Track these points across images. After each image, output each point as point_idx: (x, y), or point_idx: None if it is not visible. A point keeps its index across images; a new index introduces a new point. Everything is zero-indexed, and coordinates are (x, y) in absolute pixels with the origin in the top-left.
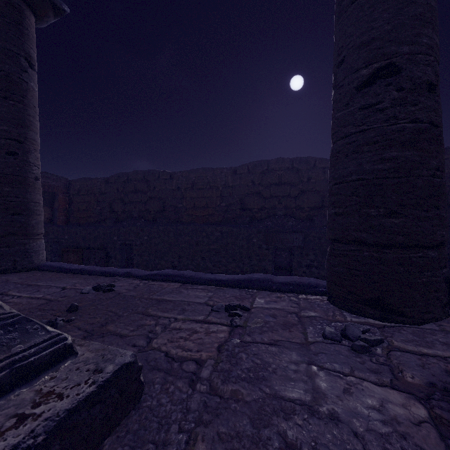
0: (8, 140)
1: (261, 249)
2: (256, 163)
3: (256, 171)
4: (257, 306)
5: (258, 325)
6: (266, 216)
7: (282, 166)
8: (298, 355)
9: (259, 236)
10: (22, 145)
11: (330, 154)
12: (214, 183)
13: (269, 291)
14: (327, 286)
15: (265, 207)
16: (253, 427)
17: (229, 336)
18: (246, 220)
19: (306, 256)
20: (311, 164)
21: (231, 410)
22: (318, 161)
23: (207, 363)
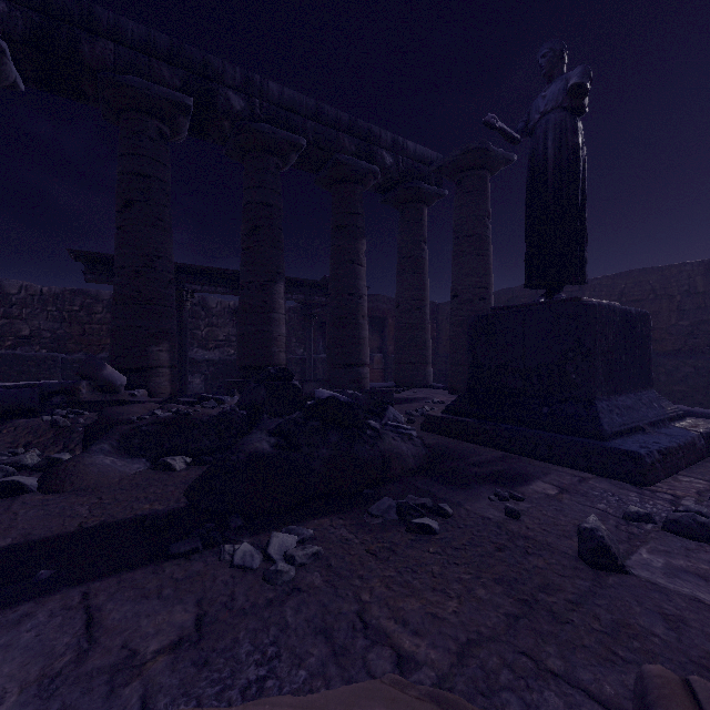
0: (480, 289)
1: None
2: None
3: None
4: None
5: None
6: None
7: None
8: None
9: None
10: (487, 290)
11: None
12: (663, 291)
13: None
14: None
15: None
16: None
17: None
18: None
19: None
20: None
21: None
22: None
23: None
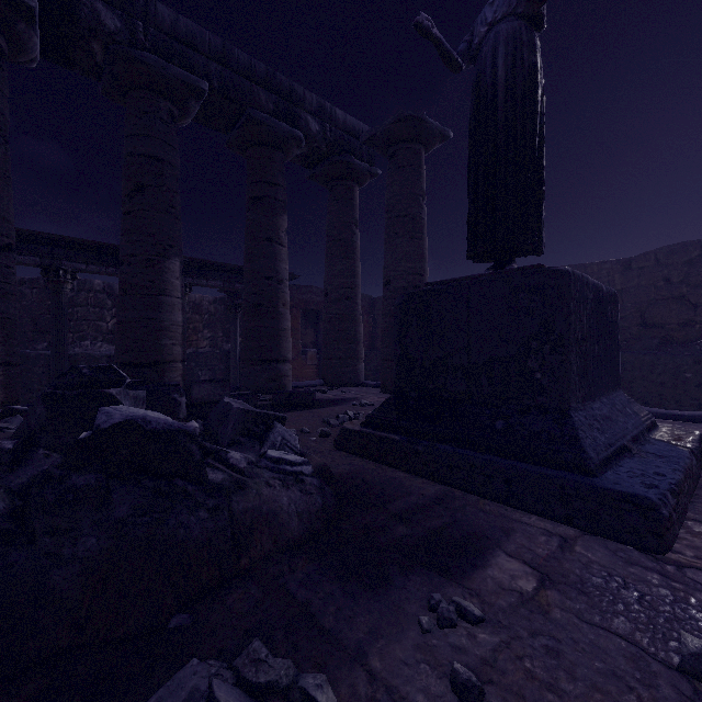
0: (414, 276)
1: None
2: (673, 248)
3: (673, 261)
4: None
5: None
6: (696, 336)
7: None
8: None
9: (697, 369)
10: (422, 278)
11: None
12: None
13: None
14: None
15: (695, 321)
16: None
17: None
18: (652, 343)
19: None
20: None
21: None
22: None
23: None
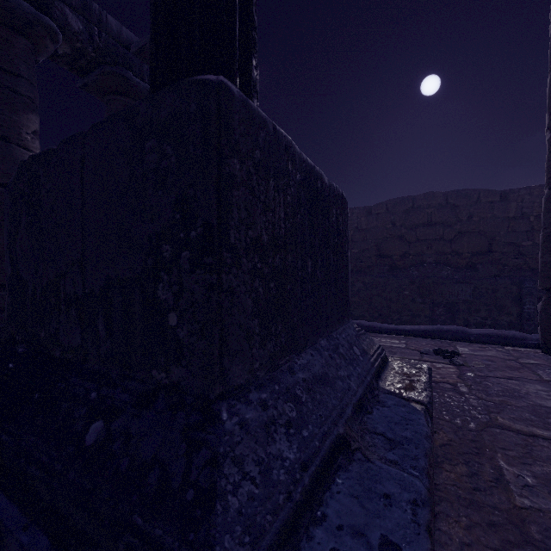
0: None
1: (415, 303)
2: (397, 200)
3: (397, 210)
4: (465, 353)
5: (481, 366)
6: (410, 264)
7: (432, 202)
8: (542, 387)
9: (411, 288)
10: None
11: (546, 198)
12: None
13: (465, 342)
14: (542, 337)
15: (409, 253)
16: (536, 417)
17: (460, 371)
18: (384, 269)
19: (475, 312)
20: (472, 199)
21: (509, 409)
22: (483, 194)
23: (459, 385)
